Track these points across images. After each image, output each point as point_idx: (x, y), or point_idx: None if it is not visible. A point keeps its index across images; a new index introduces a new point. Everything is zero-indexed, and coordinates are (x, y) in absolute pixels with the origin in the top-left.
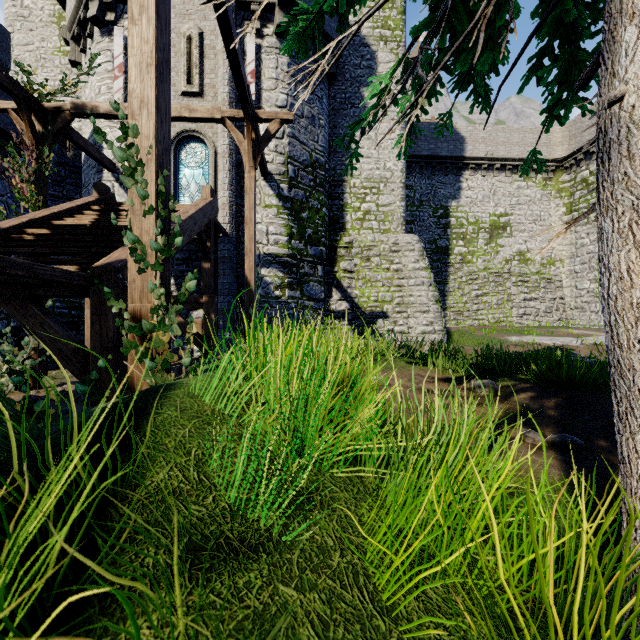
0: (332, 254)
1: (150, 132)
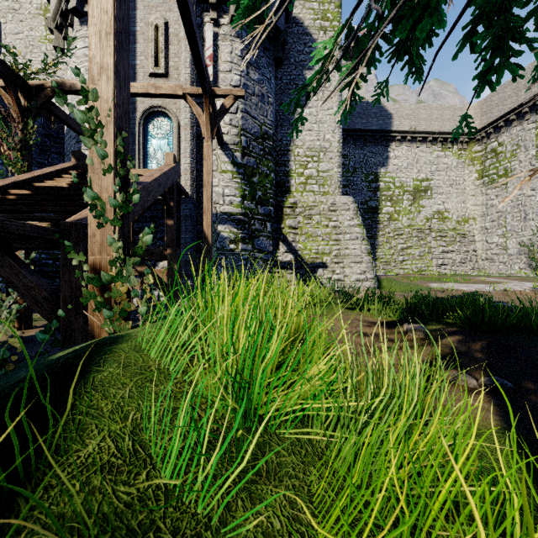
0: (279, 213)
1: (109, 96)
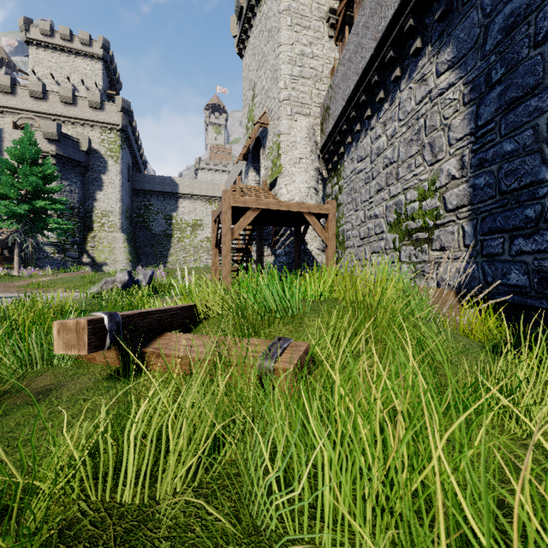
0: (85, 240)
1: None
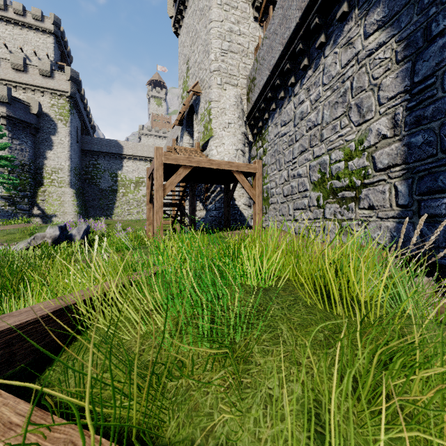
0: (35, 194)
1: None
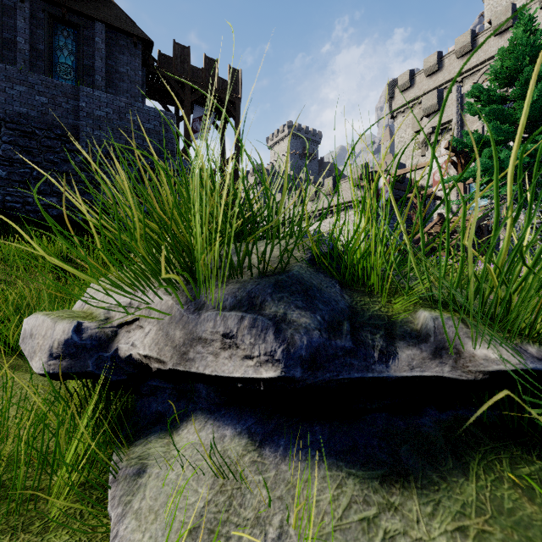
0: None
1: None
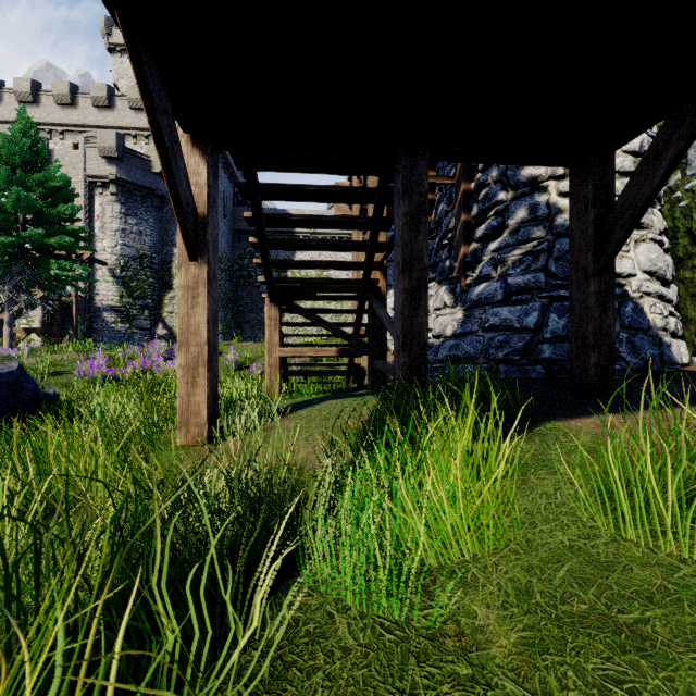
0: (161, 303)
1: None
